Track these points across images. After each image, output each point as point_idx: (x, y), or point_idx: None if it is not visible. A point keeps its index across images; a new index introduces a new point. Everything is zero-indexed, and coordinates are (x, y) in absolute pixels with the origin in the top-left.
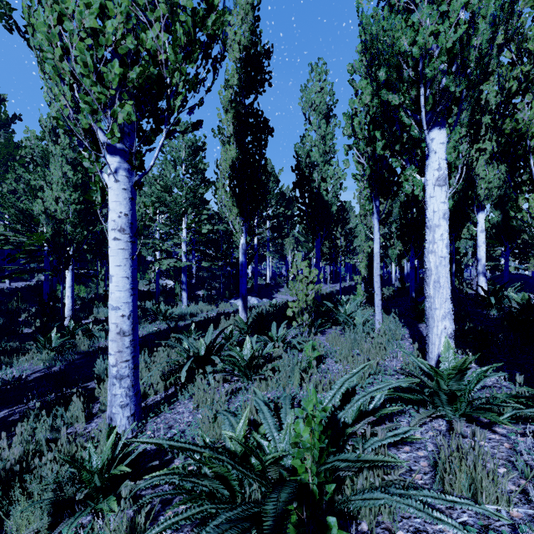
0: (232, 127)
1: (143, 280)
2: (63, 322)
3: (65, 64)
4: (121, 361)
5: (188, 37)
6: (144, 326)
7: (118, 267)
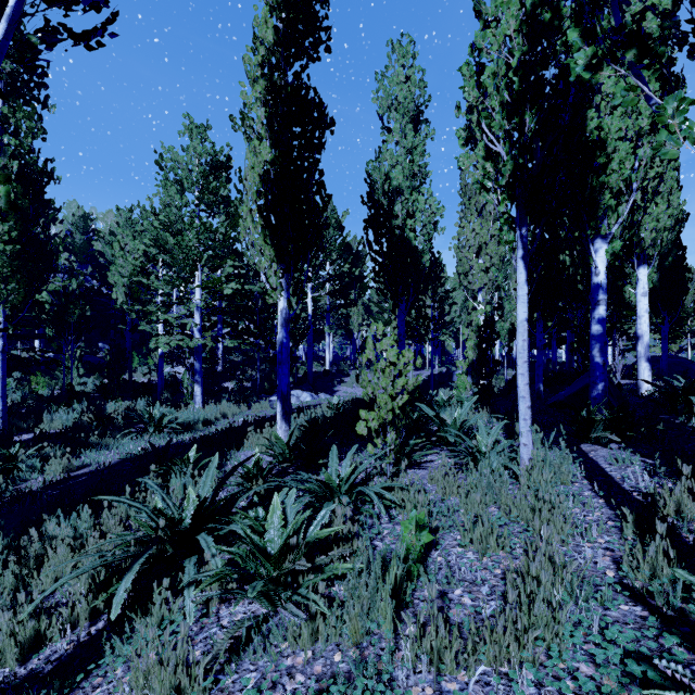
0: (263, 109)
1: (145, 367)
2: None
3: None
4: None
5: None
6: (122, 445)
7: None
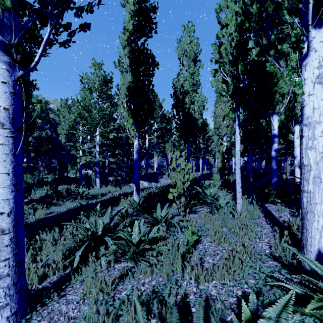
0: (128, 59)
1: (73, 170)
2: None
3: None
4: None
5: None
6: (66, 204)
7: None
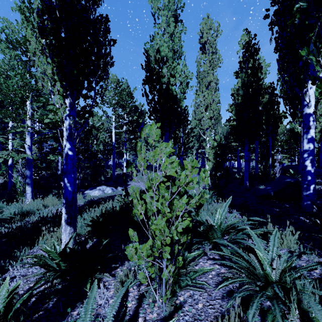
0: None
1: None
2: None
3: None
4: None
5: None
6: None
7: None
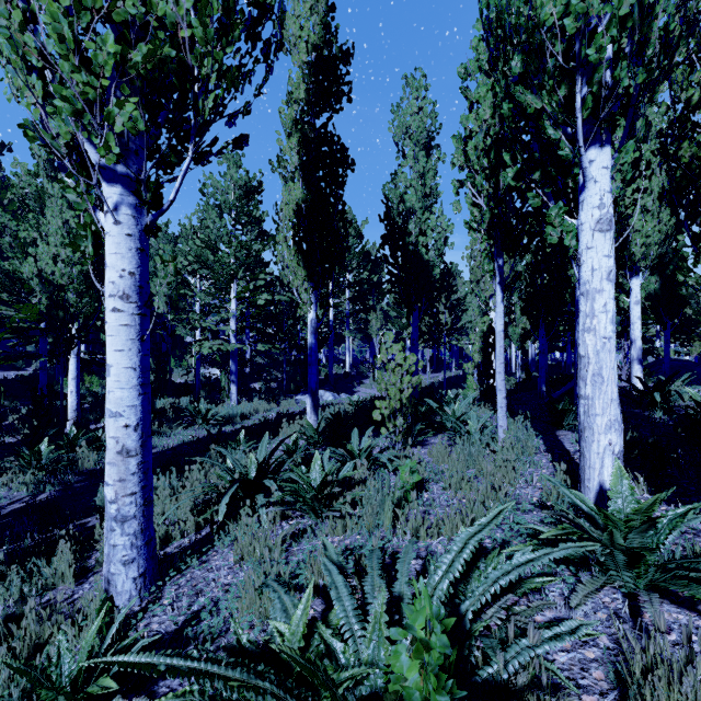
0: (297, 157)
1: (180, 369)
2: (63, 427)
3: (28, 37)
4: (123, 495)
5: (223, 2)
6: (177, 433)
7: (120, 352)
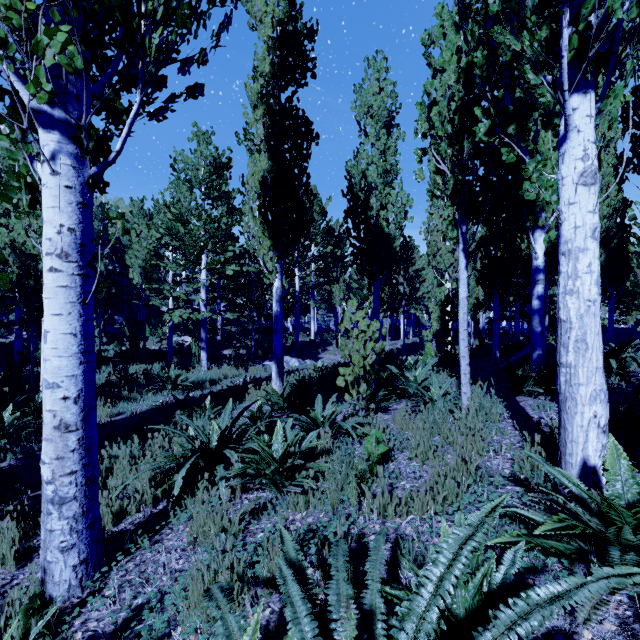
0: (262, 129)
1: (155, 337)
2: (34, 394)
3: None
4: (61, 474)
5: None
6: (146, 398)
7: (57, 317)
